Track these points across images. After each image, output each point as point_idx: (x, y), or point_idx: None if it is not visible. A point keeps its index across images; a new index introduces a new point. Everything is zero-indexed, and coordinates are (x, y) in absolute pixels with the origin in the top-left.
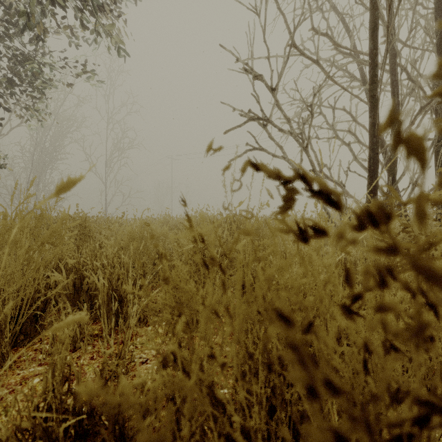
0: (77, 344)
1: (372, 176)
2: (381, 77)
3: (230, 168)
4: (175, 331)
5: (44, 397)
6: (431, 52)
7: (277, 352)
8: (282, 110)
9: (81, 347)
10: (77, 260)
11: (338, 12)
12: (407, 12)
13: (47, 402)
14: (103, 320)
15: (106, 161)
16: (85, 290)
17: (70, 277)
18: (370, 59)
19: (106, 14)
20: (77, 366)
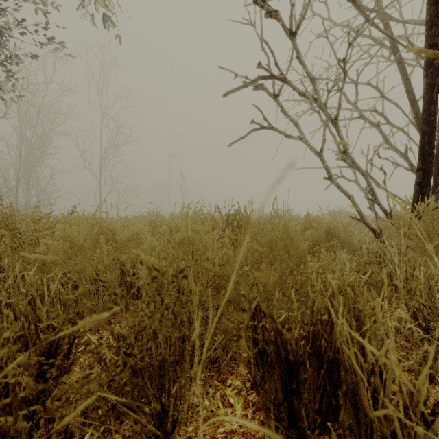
0: None
1: (426, 159)
2: None
3: None
4: None
5: None
6: None
7: None
8: (304, 66)
9: None
10: None
11: None
12: None
13: None
14: None
15: (101, 158)
16: None
17: None
18: None
19: None
20: None
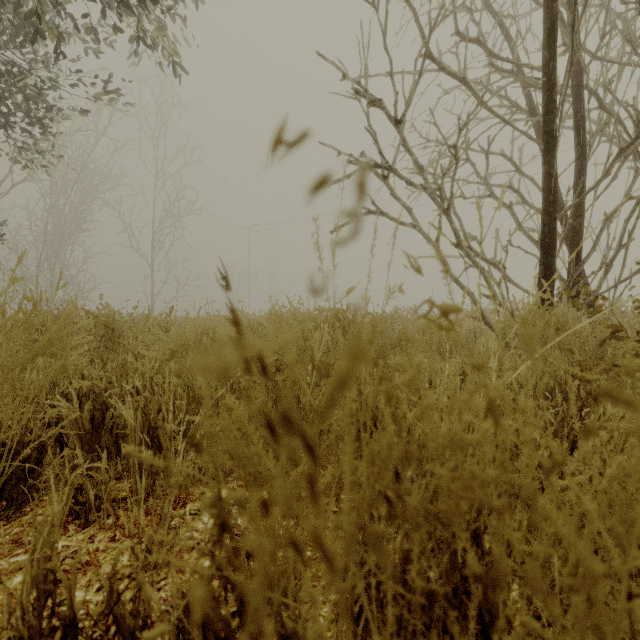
0: (91, 516)
1: (547, 253)
2: (562, 102)
3: (328, 183)
4: (214, 554)
5: (7, 628)
6: (636, 65)
7: (425, 585)
8: (411, 154)
9: (97, 521)
10: (96, 380)
11: (493, 11)
12: (604, 0)
13: (14, 636)
14: (134, 476)
15: (153, 233)
16: (109, 427)
17: (86, 408)
18: (544, 75)
19: (148, 13)
20: (87, 553)
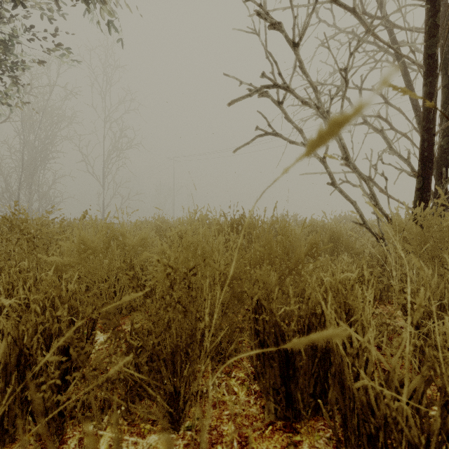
0: None
1: (426, 165)
2: (448, 23)
3: None
4: None
5: None
6: None
7: None
8: (306, 75)
9: None
10: None
11: None
12: None
13: None
14: None
15: (104, 161)
16: None
17: None
18: (428, 3)
19: None
20: None
